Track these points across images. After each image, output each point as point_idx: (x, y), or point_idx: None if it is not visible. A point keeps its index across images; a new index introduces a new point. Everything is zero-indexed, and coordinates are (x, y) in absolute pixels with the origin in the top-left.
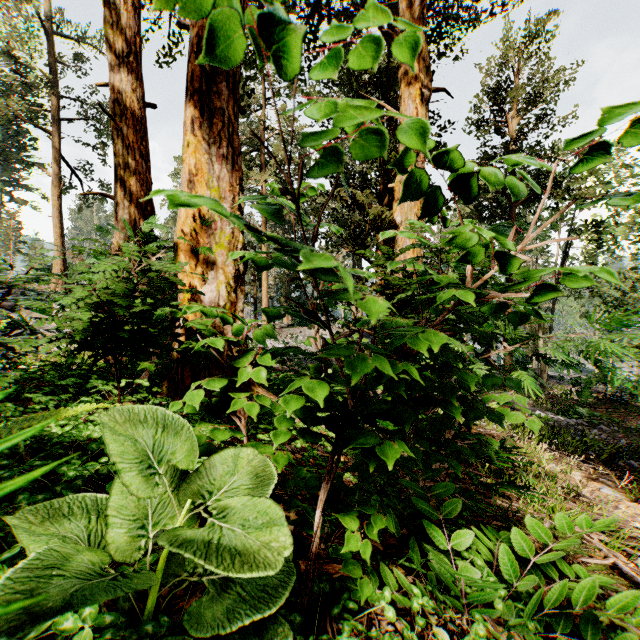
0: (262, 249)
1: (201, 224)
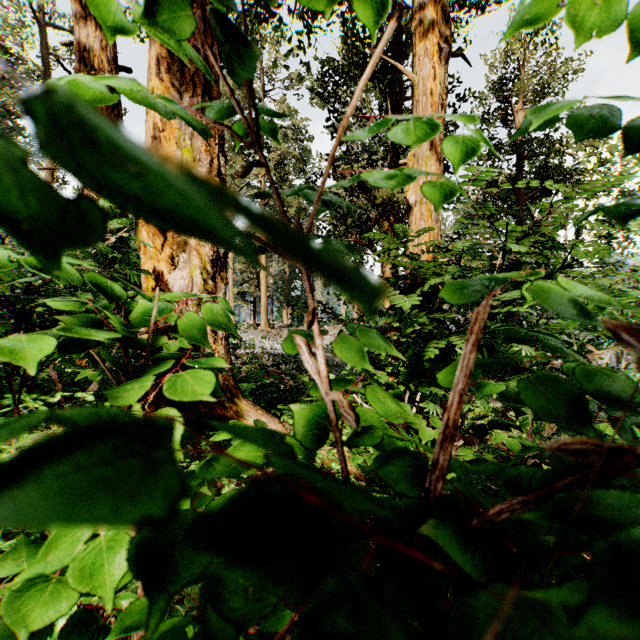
0: None
1: None
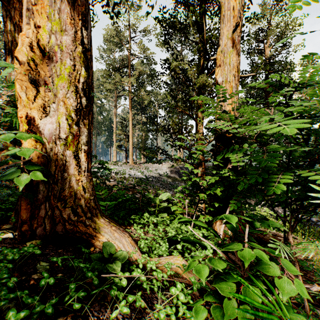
0: (129, 121)
1: (41, 56)
